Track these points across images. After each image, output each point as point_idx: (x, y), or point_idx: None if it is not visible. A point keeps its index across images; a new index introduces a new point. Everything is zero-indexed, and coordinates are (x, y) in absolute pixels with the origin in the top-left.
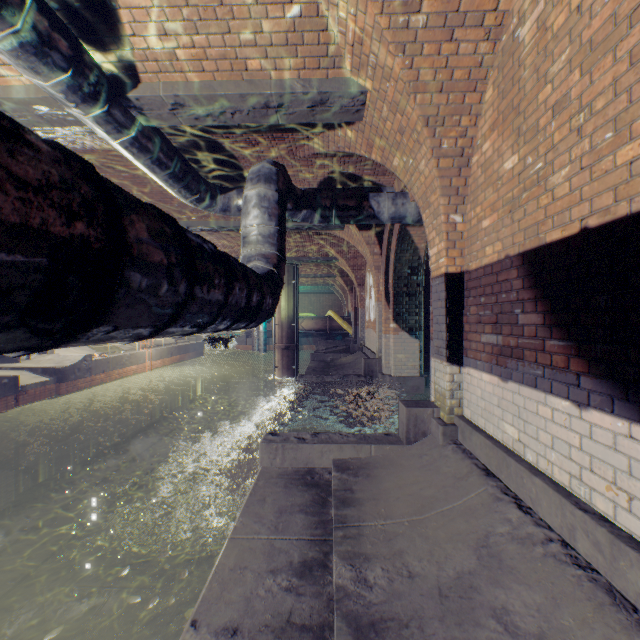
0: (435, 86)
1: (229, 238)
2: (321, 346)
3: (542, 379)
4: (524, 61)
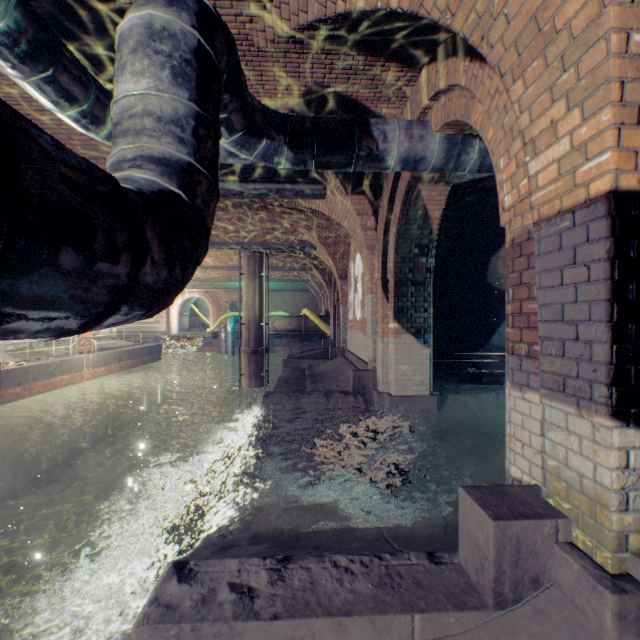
0: None
1: None
2: (295, 349)
3: None
4: None
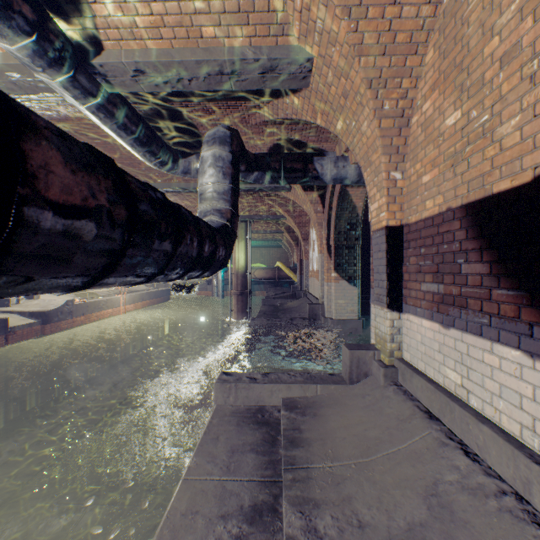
0: (378, 49)
1: (191, 199)
2: (271, 292)
3: (488, 327)
4: (468, 18)
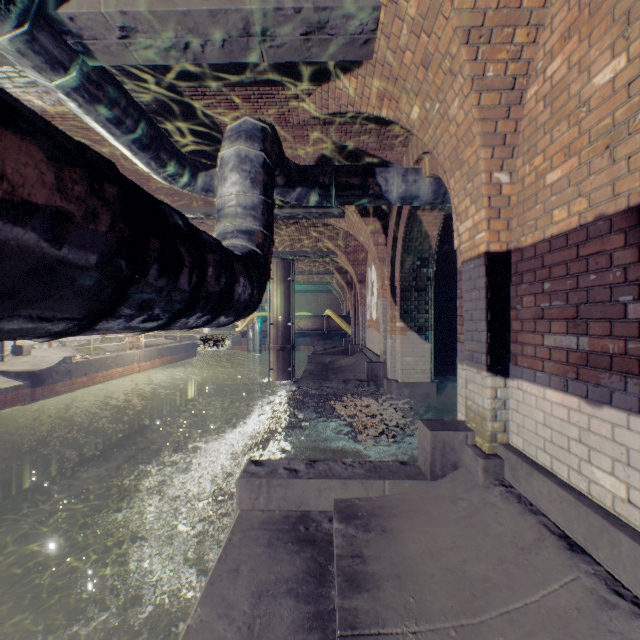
0: None
1: None
2: (319, 347)
3: None
4: None
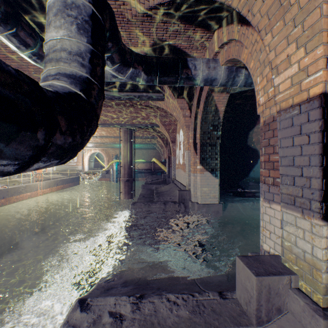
0: None
1: None
2: (149, 179)
3: None
4: None
